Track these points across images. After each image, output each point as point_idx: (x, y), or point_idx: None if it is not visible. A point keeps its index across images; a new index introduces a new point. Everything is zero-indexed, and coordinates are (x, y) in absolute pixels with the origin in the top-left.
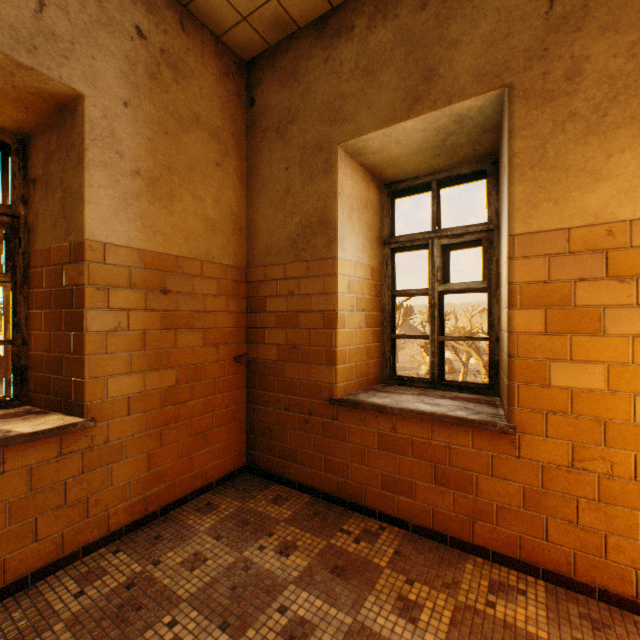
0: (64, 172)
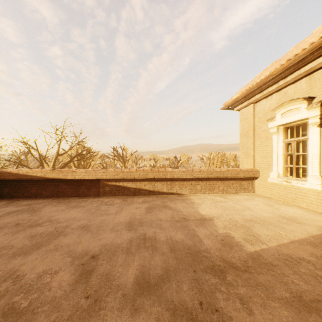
0: (297, 136)
